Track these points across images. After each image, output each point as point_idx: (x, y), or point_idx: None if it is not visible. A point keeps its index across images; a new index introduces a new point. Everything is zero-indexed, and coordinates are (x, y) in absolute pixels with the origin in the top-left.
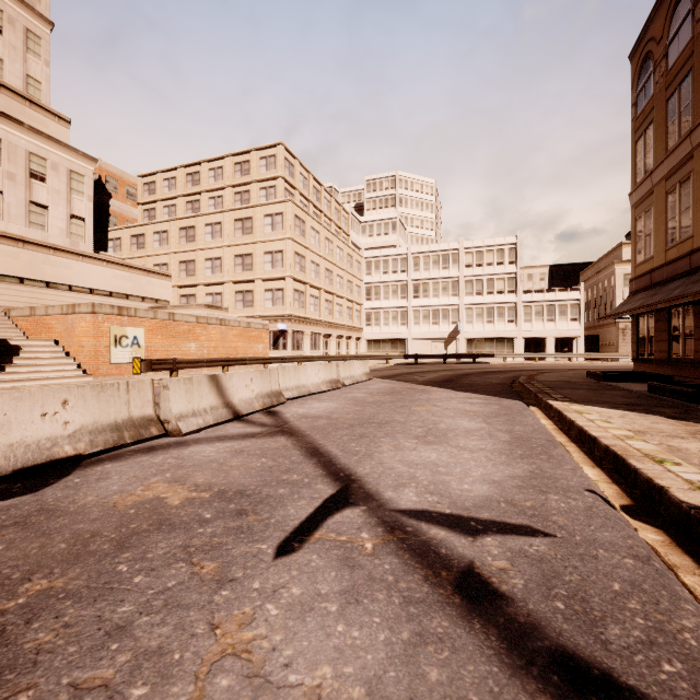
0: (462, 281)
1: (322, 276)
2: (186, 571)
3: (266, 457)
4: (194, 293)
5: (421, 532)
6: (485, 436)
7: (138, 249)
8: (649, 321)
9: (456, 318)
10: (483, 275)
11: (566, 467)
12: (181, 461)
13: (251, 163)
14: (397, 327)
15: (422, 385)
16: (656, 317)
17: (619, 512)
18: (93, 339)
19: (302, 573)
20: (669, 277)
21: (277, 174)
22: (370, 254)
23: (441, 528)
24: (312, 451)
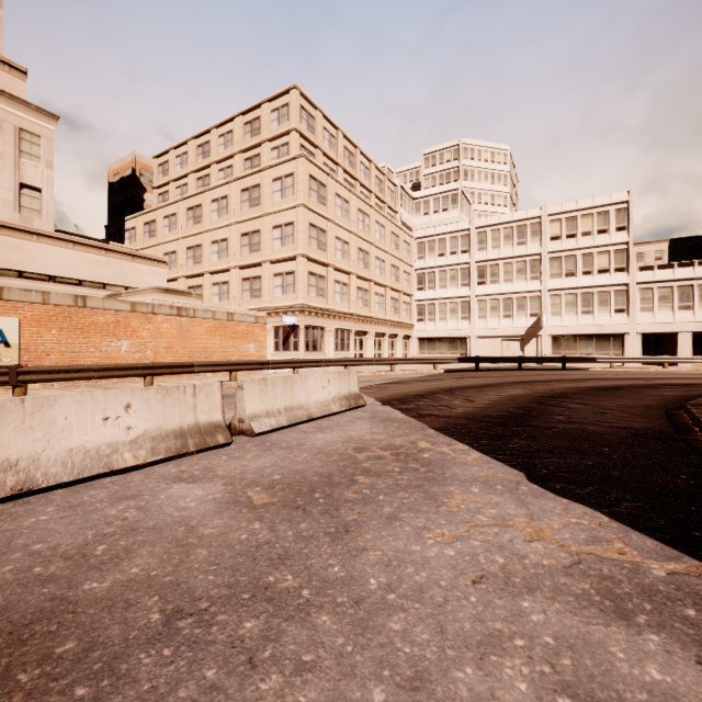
0: (545, 259)
1: (352, 257)
2: None
3: None
4: (201, 284)
5: None
6: None
7: (150, 238)
8: None
9: (537, 309)
10: (577, 248)
11: None
12: None
13: (261, 119)
14: (456, 322)
15: (447, 436)
16: None
17: None
18: None
19: None
20: None
21: (289, 127)
22: (422, 233)
23: None
24: None
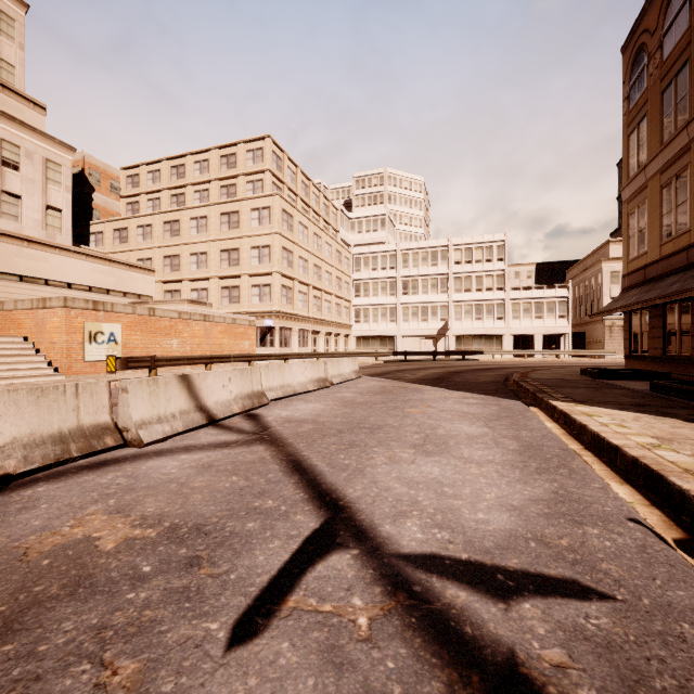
0: (451, 278)
1: (310, 272)
2: (88, 681)
3: (237, 475)
4: (178, 289)
5: (434, 593)
6: (490, 444)
7: (121, 244)
8: (642, 317)
9: (445, 315)
10: (472, 272)
11: (593, 485)
12: (133, 480)
13: (237, 156)
14: (386, 324)
15: (414, 383)
16: (650, 314)
17: (676, 550)
18: (65, 335)
19: (264, 682)
20: (665, 272)
21: (264, 167)
22: (359, 250)
23: (459, 587)
24: (293, 465)
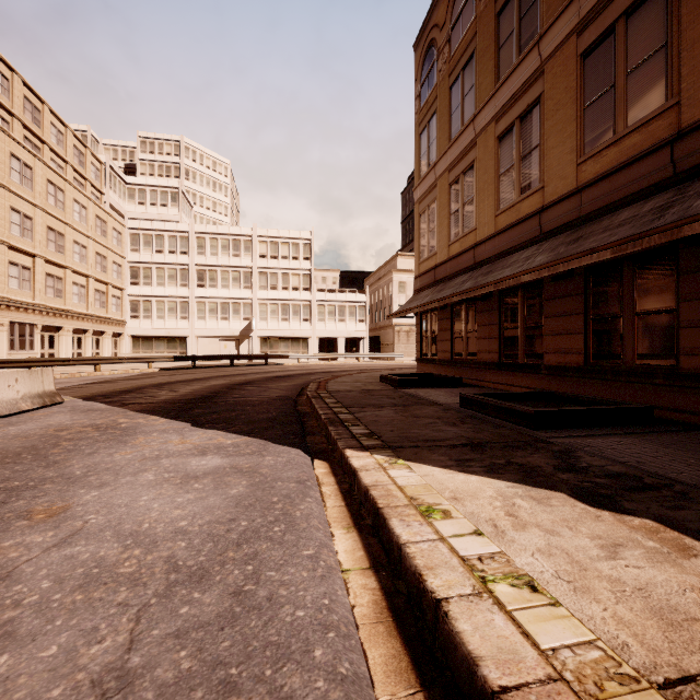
0: (255, 273)
1: (38, 236)
2: None
3: None
4: None
5: None
6: None
7: None
8: (432, 319)
9: (249, 314)
10: (279, 268)
11: None
12: None
13: None
14: (176, 321)
15: (145, 414)
16: (440, 316)
17: None
18: None
19: None
20: (453, 272)
21: None
22: (137, 224)
23: None
24: None
